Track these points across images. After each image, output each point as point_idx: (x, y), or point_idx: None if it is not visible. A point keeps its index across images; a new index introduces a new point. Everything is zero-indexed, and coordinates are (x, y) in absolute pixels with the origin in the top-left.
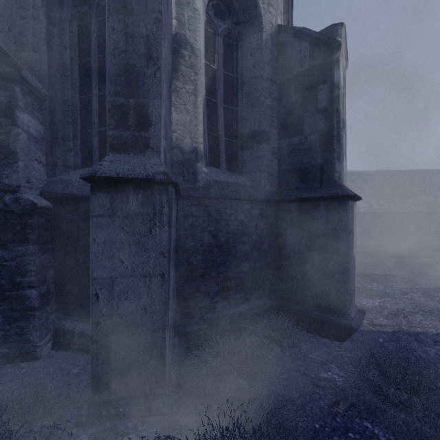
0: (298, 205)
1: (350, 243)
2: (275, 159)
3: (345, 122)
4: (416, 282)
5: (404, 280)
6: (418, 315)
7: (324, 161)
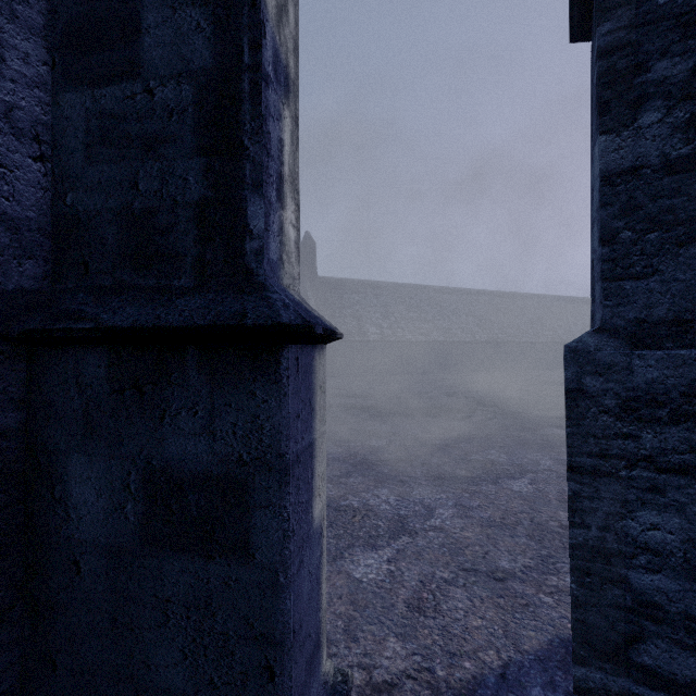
0: (108, 356)
1: (294, 507)
2: (31, 159)
3: (295, 86)
4: (442, 474)
5: (426, 469)
6: (458, 590)
7: (210, 191)
